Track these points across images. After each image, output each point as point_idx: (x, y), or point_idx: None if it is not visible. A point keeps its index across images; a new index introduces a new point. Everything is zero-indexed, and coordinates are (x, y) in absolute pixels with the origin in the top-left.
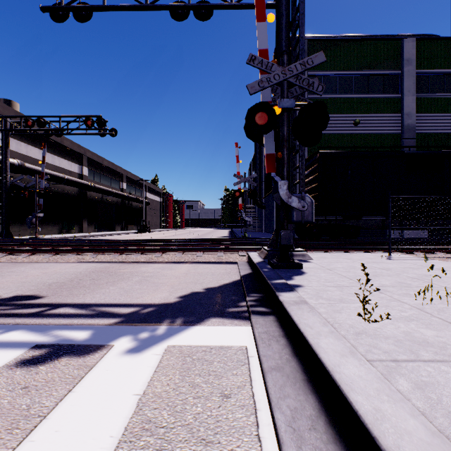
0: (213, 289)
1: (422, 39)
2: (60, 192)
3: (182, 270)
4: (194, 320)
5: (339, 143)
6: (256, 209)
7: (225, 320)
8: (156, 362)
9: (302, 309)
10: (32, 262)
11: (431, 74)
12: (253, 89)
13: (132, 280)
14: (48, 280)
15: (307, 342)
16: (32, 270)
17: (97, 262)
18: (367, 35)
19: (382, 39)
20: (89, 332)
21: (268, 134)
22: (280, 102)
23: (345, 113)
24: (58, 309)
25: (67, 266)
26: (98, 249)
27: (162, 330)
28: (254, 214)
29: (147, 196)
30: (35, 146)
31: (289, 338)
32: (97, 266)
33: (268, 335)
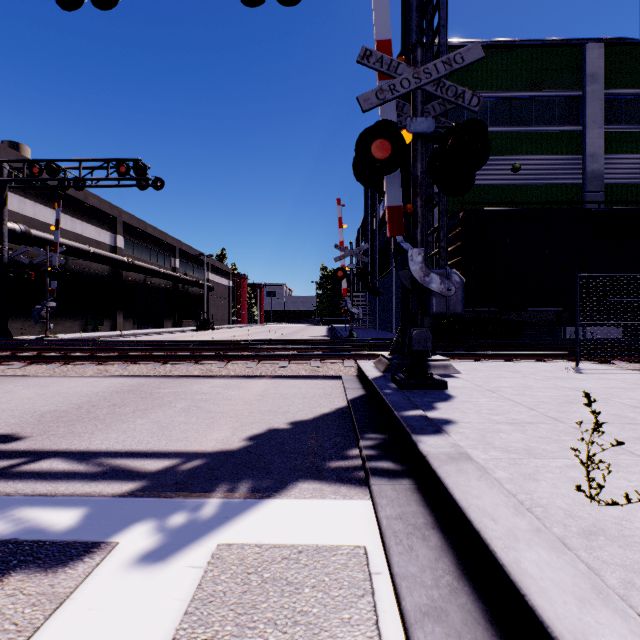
0: (304, 423)
1: (613, 44)
2: (83, 272)
3: (255, 390)
4: (271, 486)
5: (490, 198)
6: (367, 297)
7: (324, 486)
8: (190, 587)
9: (466, 473)
10: (28, 376)
11: (627, 96)
12: (367, 103)
13: (174, 408)
14: (42, 407)
15: (493, 555)
16: (22, 390)
17: (127, 376)
18: (531, 40)
19: (555, 45)
20: (79, 511)
21: (392, 174)
22: (411, 123)
23: (499, 155)
24: (41, 463)
25: (79, 383)
26: (130, 355)
27: (211, 507)
28: (363, 304)
29: (210, 278)
30: (47, 205)
31: (446, 532)
32: (126, 382)
33: (405, 524)
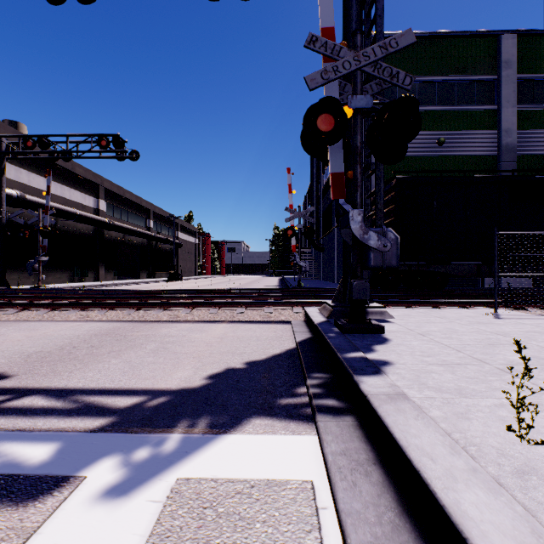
0: (258, 363)
1: (525, 35)
2: (71, 231)
3: (216, 333)
4: (227, 421)
5: (418, 168)
6: (313, 252)
7: (275, 422)
8: (149, 522)
9: (404, 412)
10: (20, 320)
11: (536, 79)
12: (313, 83)
13: (145, 349)
14: (29, 348)
15: (433, 495)
16: (14, 333)
17: (106, 321)
18: (454, 31)
19: (474, 36)
20: (53, 446)
21: (335, 145)
22: (352, 100)
23: (426, 130)
24: (23, 399)
25: (64, 327)
26: (108, 303)
27: (173, 442)
28: (309, 258)
29: (179, 236)
30: (39, 174)
31: (387, 468)
32: (104, 326)
33: (348, 460)
